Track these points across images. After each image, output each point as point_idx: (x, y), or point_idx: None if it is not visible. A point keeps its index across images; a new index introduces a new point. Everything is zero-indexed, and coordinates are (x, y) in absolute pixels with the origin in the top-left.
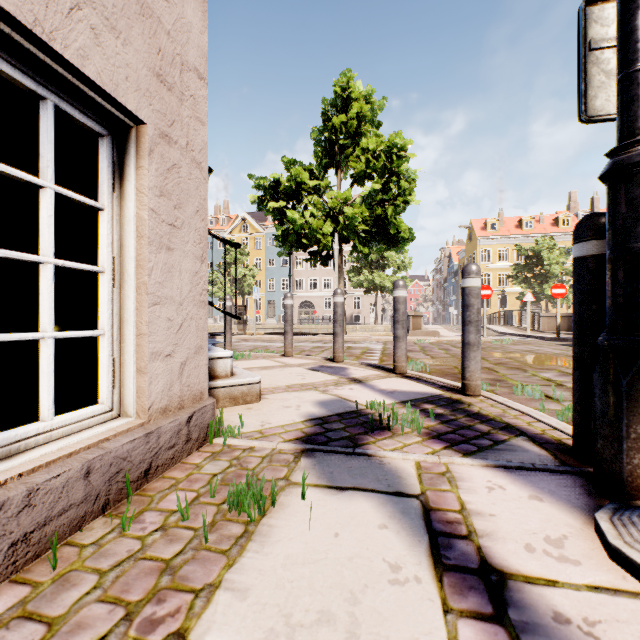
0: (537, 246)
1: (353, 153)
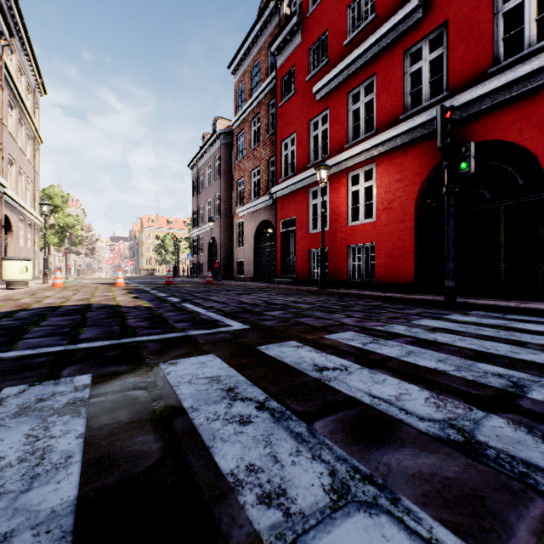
0: (165, 237)
1: (55, 211)
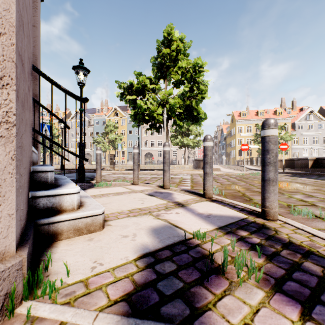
0: None
1: (173, 70)
